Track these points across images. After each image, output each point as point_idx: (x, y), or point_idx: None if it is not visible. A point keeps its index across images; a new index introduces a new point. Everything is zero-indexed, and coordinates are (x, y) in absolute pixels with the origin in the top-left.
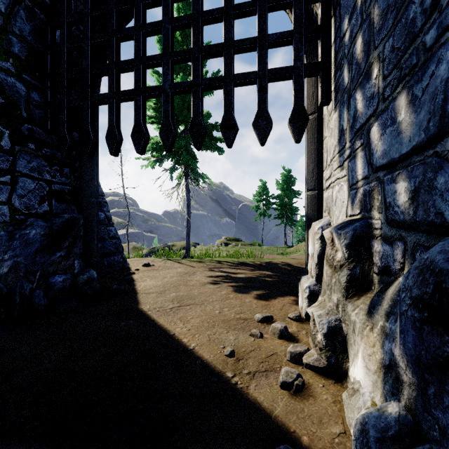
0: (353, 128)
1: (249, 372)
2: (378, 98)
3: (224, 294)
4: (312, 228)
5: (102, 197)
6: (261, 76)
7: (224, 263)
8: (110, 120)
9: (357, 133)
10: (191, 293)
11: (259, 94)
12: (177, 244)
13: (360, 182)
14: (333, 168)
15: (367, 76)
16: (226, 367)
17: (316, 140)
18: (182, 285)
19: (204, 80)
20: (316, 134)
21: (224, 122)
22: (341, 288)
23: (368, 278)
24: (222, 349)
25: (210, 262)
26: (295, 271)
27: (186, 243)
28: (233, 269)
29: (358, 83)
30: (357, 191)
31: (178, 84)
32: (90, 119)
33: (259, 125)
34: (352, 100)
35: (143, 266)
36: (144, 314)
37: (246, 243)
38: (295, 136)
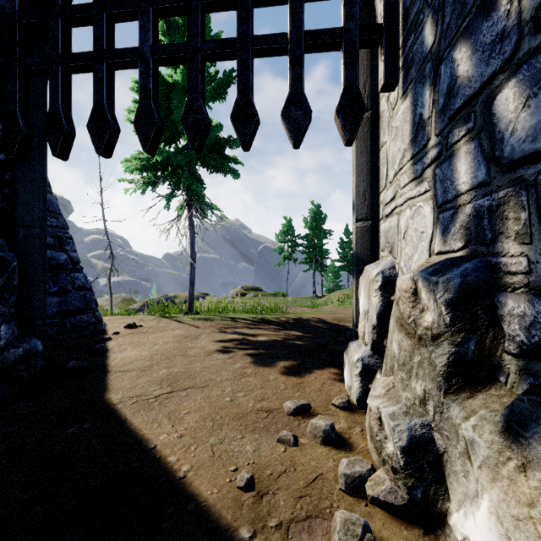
0: (448, 110)
1: (279, 524)
2: (519, 33)
3: (239, 368)
4: (366, 273)
5: (63, 230)
6: (294, 40)
7: (239, 321)
8: (52, 99)
9: (457, 116)
10: (191, 368)
11: (291, 68)
12: (181, 295)
13: (464, 196)
14: (400, 184)
15: (486, 8)
16: (240, 516)
17: (370, 149)
18: (179, 355)
19: (206, 42)
20: (369, 140)
21: (238, 109)
22: (434, 374)
23: (491, 361)
24: (234, 472)
25: (221, 319)
26: (332, 330)
27: (190, 295)
28: (251, 328)
29: (459, 32)
30: (457, 211)
31: (165, 47)
32: (18, 97)
33: (291, 115)
34: (444, 66)
35: (126, 328)
36: (112, 410)
37: (267, 293)
38: (346, 134)
